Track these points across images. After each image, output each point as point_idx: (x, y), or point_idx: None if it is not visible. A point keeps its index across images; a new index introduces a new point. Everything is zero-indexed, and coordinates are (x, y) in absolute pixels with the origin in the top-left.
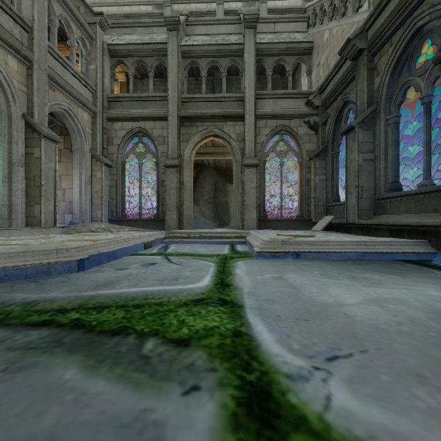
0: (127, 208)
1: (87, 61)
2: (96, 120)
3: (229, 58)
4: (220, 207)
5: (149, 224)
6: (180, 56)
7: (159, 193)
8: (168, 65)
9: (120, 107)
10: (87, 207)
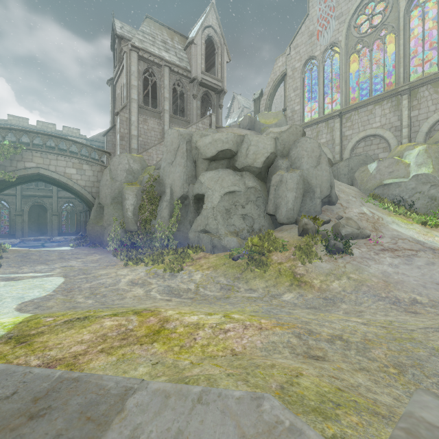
0: None
1: None
2: None
3: None
4: (42, 225)
5: (6, 236)
6: None
7: (11, 224)
8: None
9: None
10: None
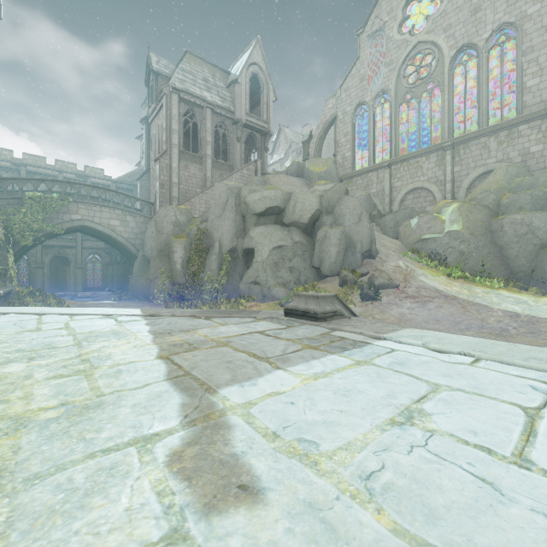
0: None
1: None
2: None
3: None
4: (60, 279)
5: None
6: None
7: (31, 278)
8: None
9: None
10: None
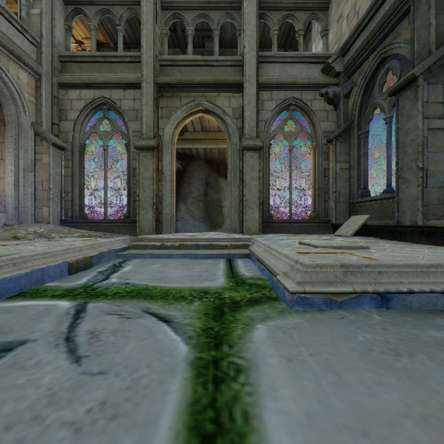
0: (97, 206)
1: (28, 3)
2: (40, 84)
3: (222, 11)
4: (212, 206)
5: (116, 226)
6: (158, 5)
7: (130, 186)
8: (141, 13)
9: (78, 70)
10: (26, 202)
